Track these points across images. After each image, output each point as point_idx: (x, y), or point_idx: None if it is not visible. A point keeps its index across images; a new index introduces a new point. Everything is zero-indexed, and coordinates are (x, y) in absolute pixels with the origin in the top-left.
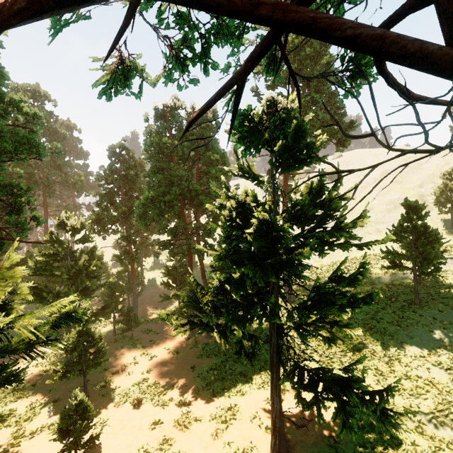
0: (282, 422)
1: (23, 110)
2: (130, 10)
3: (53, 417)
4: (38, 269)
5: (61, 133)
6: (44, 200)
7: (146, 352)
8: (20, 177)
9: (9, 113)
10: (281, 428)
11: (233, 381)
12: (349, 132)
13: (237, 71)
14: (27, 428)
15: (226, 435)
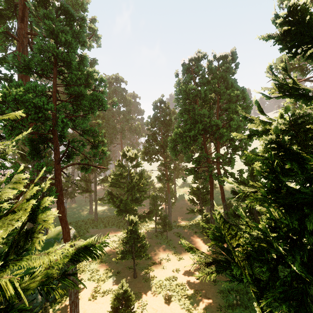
0: None
1: (94, 78)
2: None
3: (115, 284)
4: (112, 183)
5: (128, 100)
6: (121, 141)
7: (176, 253)
8: (99, 125)
9: (90, 83)
10: None
11: None
12: None
13: None
14: (102, 287)
15: None
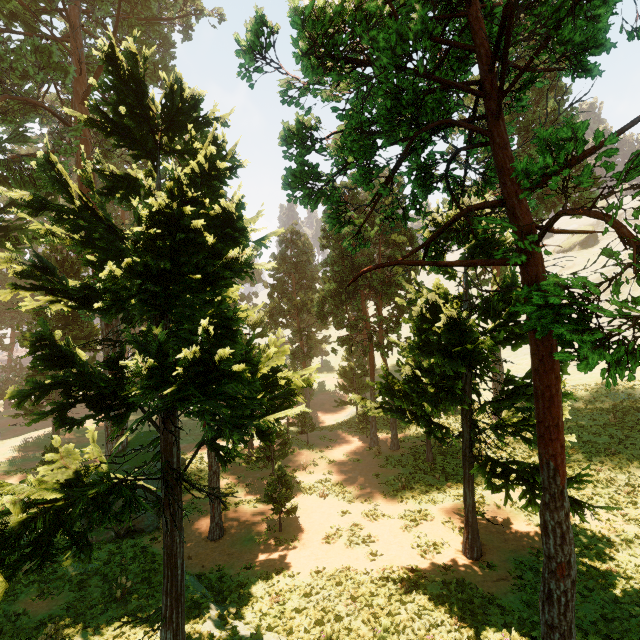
0: (476, 519)
1: None
2: (369, 213)
3: (249, 496)
4: None
5: None
6: None
7: (324, 457)
8: None
9: None
10: (474, 523)
11: (423, 491)
12: (589, 191)
13: (425, 242)
14: (230, 500)
15: (415, 531)
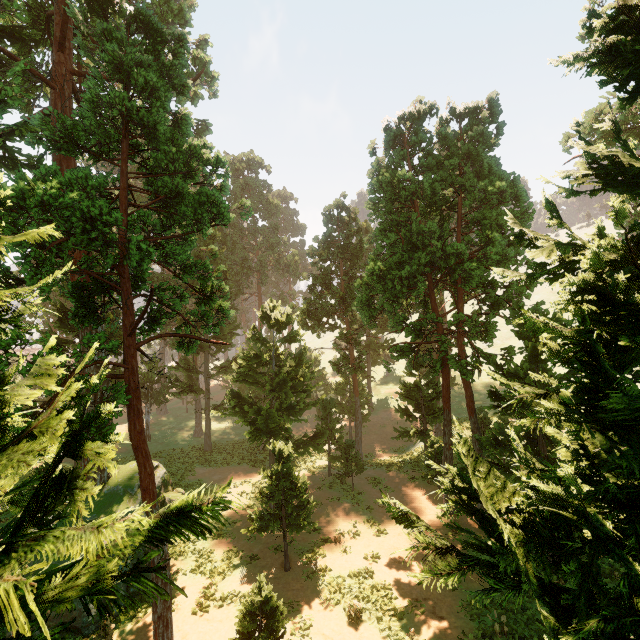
0: None
1: (203, 159)
2: None
3: (247, 583)
4: (241, 374)
5: (273, 204)
6: (258, 289)
7: (371, 520)
8: (215, 256)
9: (195, 170)
10: None
11: None
12: None
13: None
14: (219, 587)
15: None
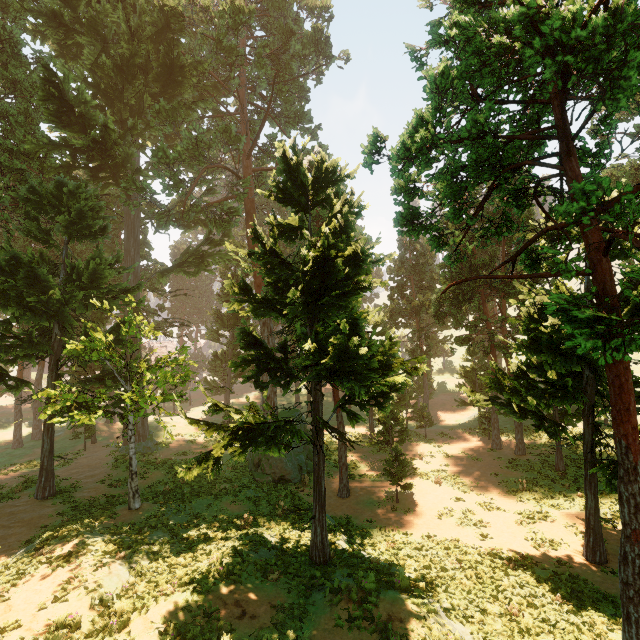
0: (599, 523)
1: None
2: (464, 235)
3: (370, 472)
4: None
5: None
6: None
7: (441, 451)
8: None
9: None
10: (596, 527)
11: (547, 496)
12: None
13: (512, 256)
14: (355, 472)
15: (532, 527)
